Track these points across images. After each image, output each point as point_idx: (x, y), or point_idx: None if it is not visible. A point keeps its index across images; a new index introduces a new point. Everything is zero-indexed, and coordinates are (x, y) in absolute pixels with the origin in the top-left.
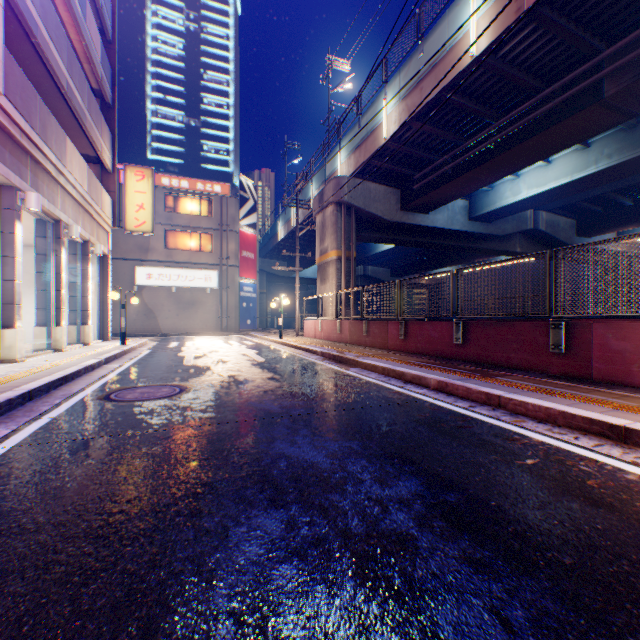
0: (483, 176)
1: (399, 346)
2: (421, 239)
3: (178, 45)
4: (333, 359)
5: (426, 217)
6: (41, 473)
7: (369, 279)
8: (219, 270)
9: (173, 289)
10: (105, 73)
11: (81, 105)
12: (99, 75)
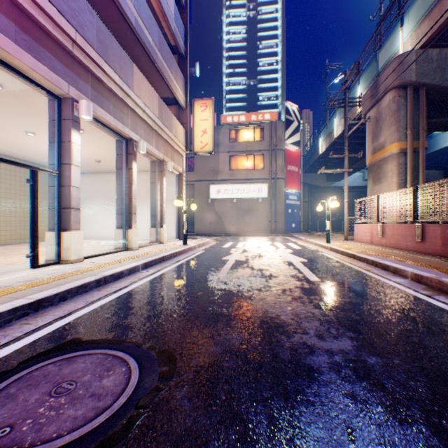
0: None
1: None
2: None
3: (242, 31)
4: None
5: None
6: None
7: None
8: (268, 183)
9: (234, 200)
10: (177, 28)
11: (150, 43)
12: (171, 27)
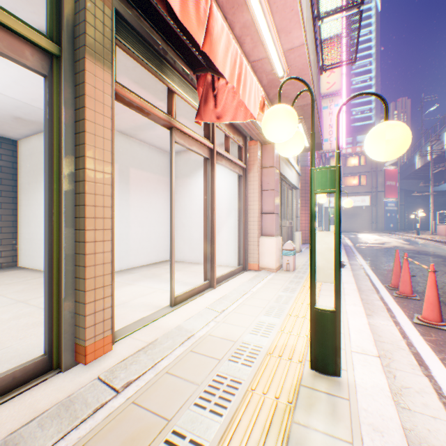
0: None
1: None
2: None
3: None
4: None
5: None
6: (367, 251)
7: None
8: (369, 195)
9: (342, 208)
10: None
11: None
12: None
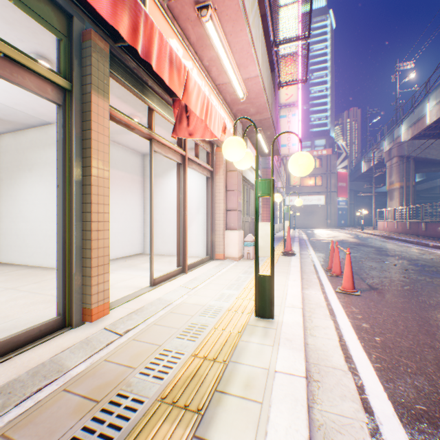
0: None
1: (422, 234)
2: None
3: None
4: (384, 238)
5: None
6: (318, 244)
7: None
8: (324, 195)
9: (301, 206)
10: None
11: None
12: None
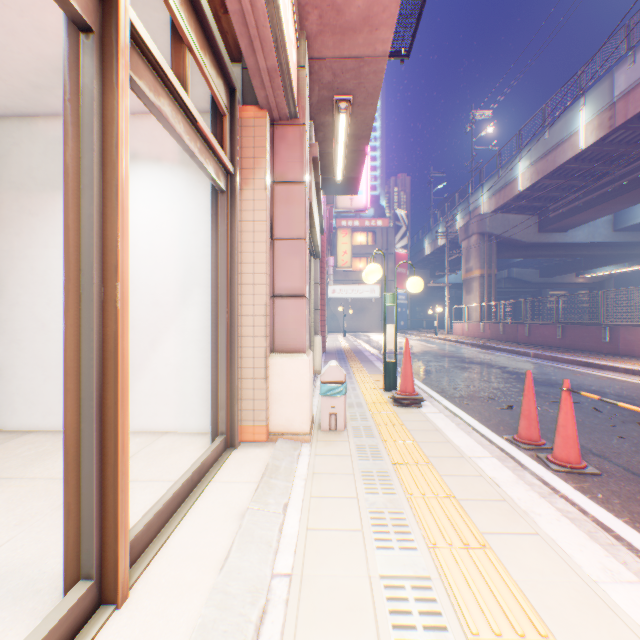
0: (612, 207)
1: (524, 340)
2: (560, 252)
3: None
4: (478, 347)
5: (564, 235)
6: None
7: (513, 281)
8: (380, 284)
9: (349, 300)
10: None
11: None
12: None
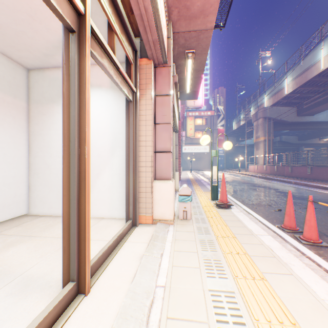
0: None
1: (288, 175)
2: (310, 127)
3: None
4: (262, 178)
5: (312, 117)
6: None
7: (283, 143)
8: (209, 145)
9: (193, 153)
10: None
11: None
12: None
